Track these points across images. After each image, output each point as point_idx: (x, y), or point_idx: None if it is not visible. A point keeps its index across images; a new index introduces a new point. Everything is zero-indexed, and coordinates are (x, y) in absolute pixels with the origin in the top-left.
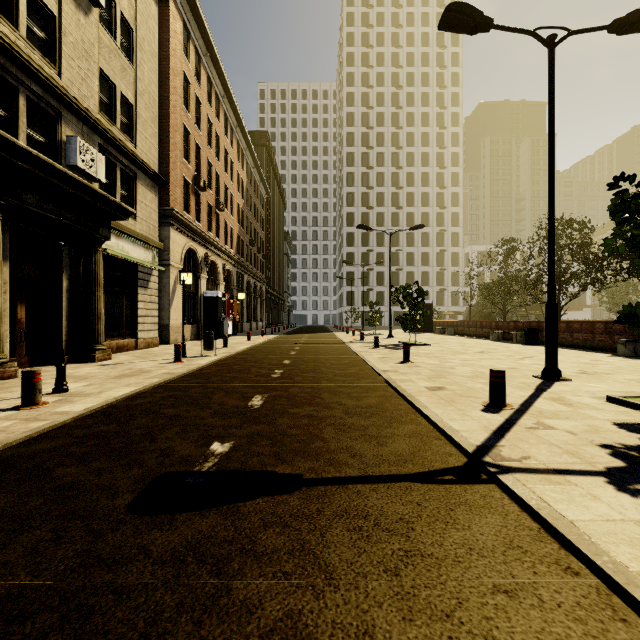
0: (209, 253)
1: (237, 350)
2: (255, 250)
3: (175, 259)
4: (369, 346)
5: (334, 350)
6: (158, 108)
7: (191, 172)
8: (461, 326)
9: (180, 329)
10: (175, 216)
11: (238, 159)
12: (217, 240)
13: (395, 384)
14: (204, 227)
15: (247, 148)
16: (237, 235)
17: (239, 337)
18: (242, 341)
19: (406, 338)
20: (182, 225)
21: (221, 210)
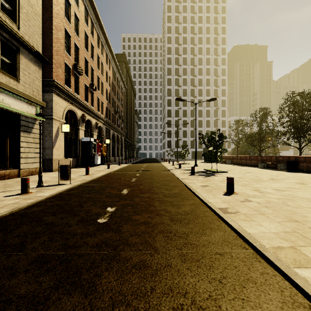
0: (86, 115)
1: (93, 177)
2: (117, 117)
3: (58, 115)
4: (187, 173)
5: (163, 177)
6: (45, 13)
7: (71, 61)
8: (235, 159)
9: (62, 161)
10: (57, 86)
11: (107, 64)
12: (92, 107)
13: (273, 257)
14: (82, 98)
15: (112, 58)
16: (106, 107)
17: (105, 166)
18: (104, 169)
19: (205, 166)
20: (63, 93)
21: (94, 90)
